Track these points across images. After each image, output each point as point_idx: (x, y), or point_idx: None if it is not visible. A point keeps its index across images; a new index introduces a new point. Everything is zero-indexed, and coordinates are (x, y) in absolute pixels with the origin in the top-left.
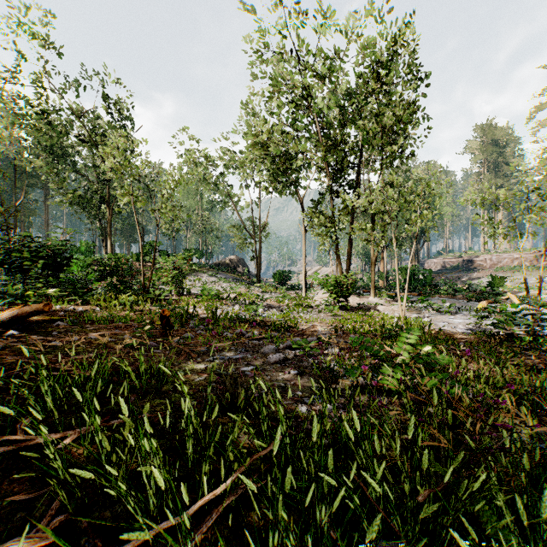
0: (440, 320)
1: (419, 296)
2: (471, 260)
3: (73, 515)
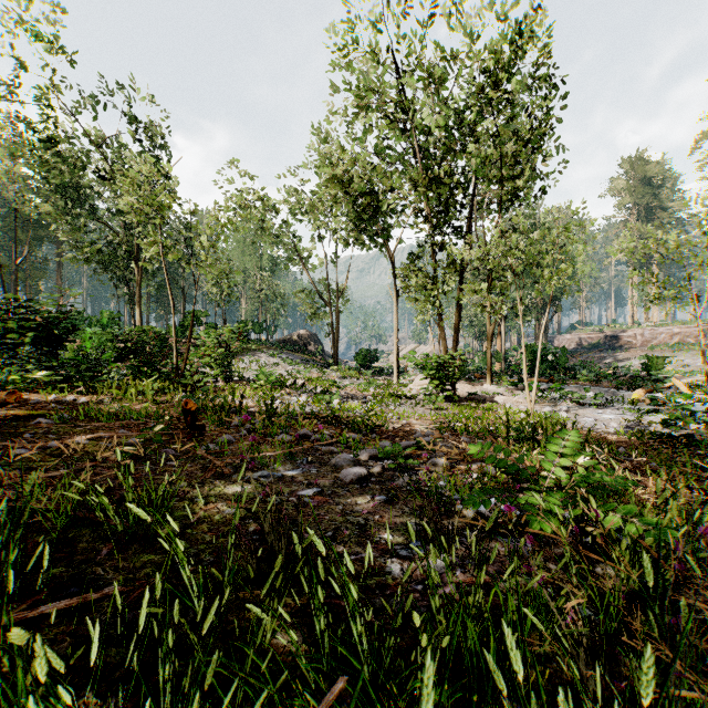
0: (583, 415)
1: (550, 382)
2: (616, 335)
3: None
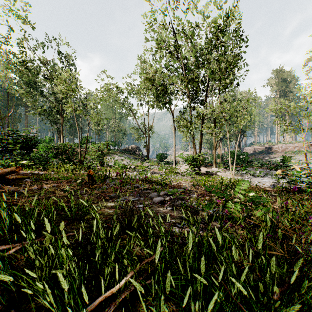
0: (255, 180)
1: (241, 167)
2: (270, 147)
3: (6, 306)
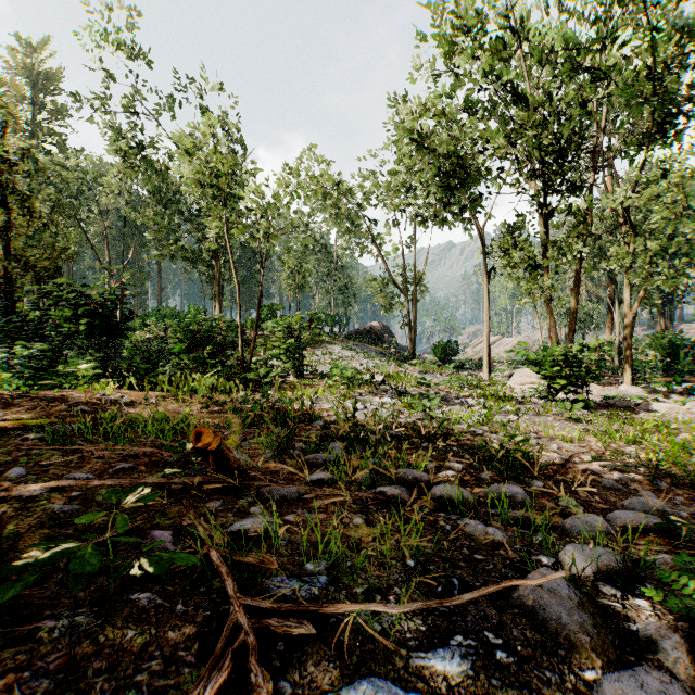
0: None
1: None
2: None
3: None
